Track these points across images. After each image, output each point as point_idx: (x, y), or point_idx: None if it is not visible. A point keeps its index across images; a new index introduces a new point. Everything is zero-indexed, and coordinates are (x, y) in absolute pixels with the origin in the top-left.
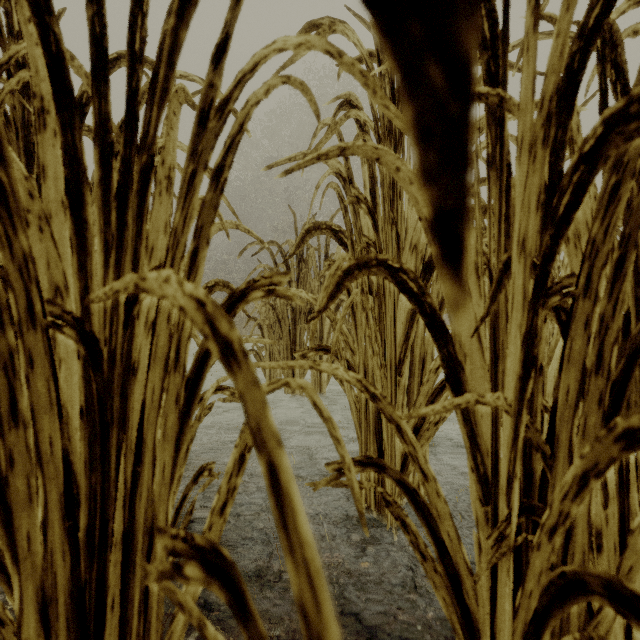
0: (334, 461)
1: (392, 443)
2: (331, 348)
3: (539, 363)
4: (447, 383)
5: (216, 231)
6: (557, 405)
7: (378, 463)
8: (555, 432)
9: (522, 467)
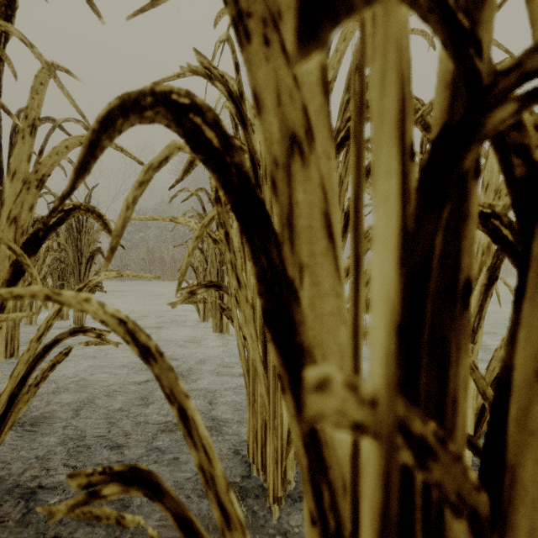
0: (81, 470)
1: (277, 396)
2: (223, 284)
3: (463, 279)
4: (266, 328)
5: (76, 145)
6: (511, 388)
7: (150, 481)
8: (505, 459)
9: (421, 533)
